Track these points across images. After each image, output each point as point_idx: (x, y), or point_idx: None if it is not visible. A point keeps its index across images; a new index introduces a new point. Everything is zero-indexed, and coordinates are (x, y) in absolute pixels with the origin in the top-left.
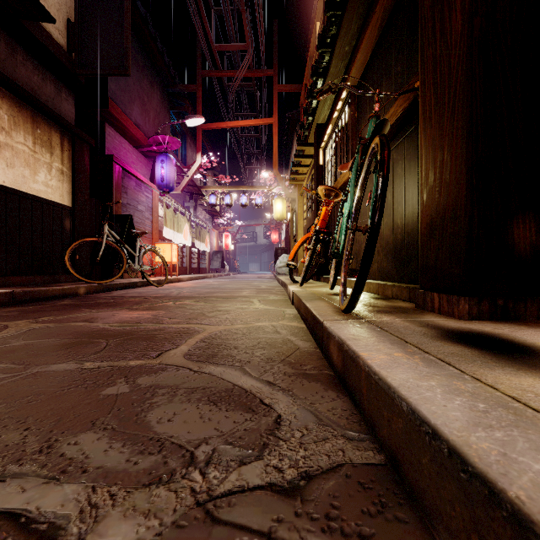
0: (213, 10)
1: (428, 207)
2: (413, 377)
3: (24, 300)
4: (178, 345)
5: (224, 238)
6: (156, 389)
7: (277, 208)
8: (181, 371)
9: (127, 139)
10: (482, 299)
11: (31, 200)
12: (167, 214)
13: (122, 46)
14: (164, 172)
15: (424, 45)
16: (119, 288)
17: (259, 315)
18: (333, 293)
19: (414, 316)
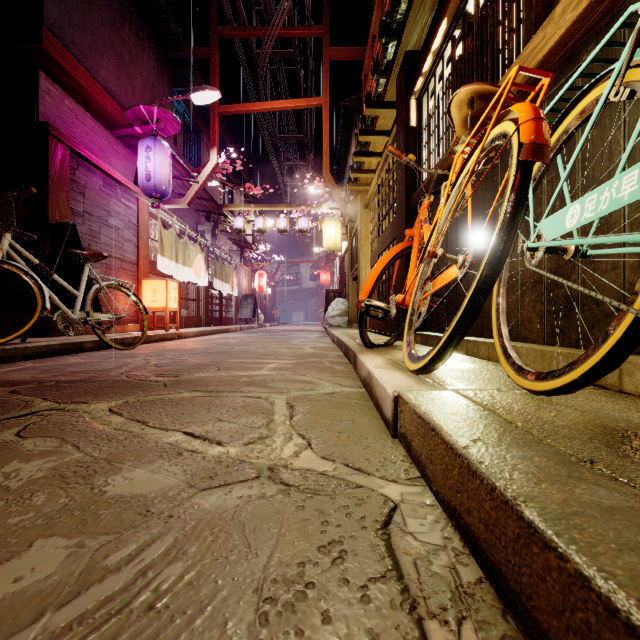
0: None
1: None
2: None
3: None
4: None
5: (257, 278)
6: None
7: (328, 234)
8: None
9: (94, 114)
10: None
11: None
12: (165, 237)
13: None
14: (152, 166)
15: None
16: (33, 356)
17: (251, 625)
18: (597, 424)
19: None
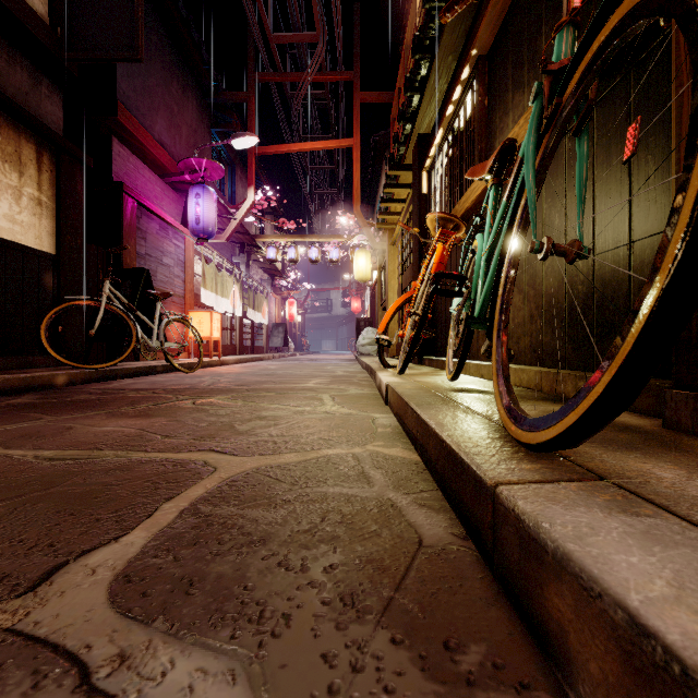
0: None
1: None
2: None
3: None
4: (128, 527)
5: (287, 306)
6: None
7: (359, 265)
8: (44, 692)
9: (149, 164)
10: None
11: None
12: (206, 271)
13: (131, 18)
14: (201, 211)
15: None
16: (126, 376)
17: (330, 428)
18: (458, 387)
19: None
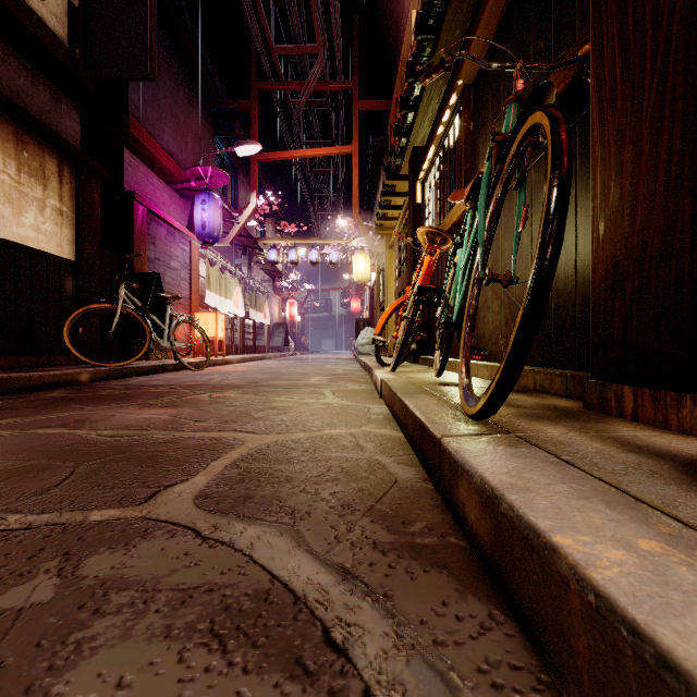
0: None
1: (608, 243)
2: None
3: None
4: (192, 474)
5: (288, 306)
6: (110, 591)
7: (358, 267)
8: (178, 538)
9: (157, 172)
10: None
11: (14, 250)
12: (211, 274)
13: (145, 40)
14: (206, 216)
15: None
16: (140, 374)
17: (331, 415)
18: (442, 381)
19: (597, 427)
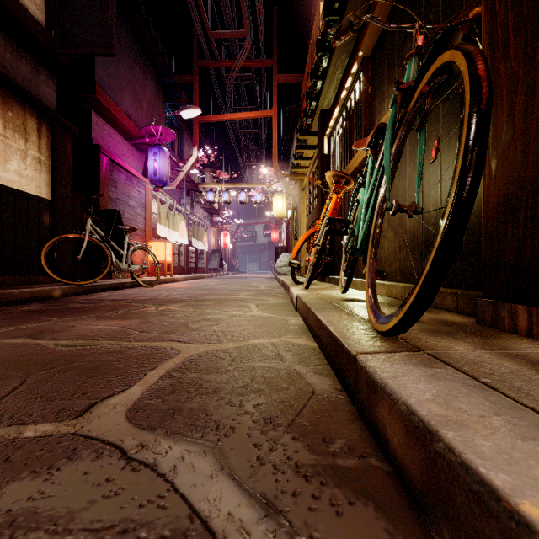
0: None
1: (500, 177)
2: None
3: None
4: (129, 384)
5: (222, 237)
6: (18, 532)
7: (277, 205)
8: (104, 459)
9: (118, 130)
10: None
11: (1, 191)
12: (161, 211)
13: (107, 23)
14: (157, 165)
15: None
16: (103, 290)
17: (256, 326)
18: (347, 297)
19: (498, 344)
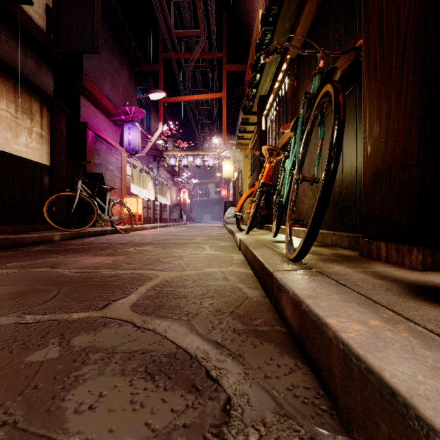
0: (172, 2)
1: (372, 158)
2: (420, 371)
3: (2, 246)
4: (128, 294)
5: (182, 193)
6: (89, 353)
7: (225, 169)
8: (124, 327)
9: (100, 110)
10: (436, 249)
11: (13, 159)
12: (134, 173)
13: (93, 29)
14: (131, 137)
15: (368, 1)
16: (91, 236)
17: (209, 260)
18: (276, 240)
19: (364, 266)
